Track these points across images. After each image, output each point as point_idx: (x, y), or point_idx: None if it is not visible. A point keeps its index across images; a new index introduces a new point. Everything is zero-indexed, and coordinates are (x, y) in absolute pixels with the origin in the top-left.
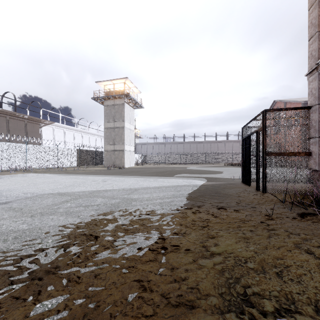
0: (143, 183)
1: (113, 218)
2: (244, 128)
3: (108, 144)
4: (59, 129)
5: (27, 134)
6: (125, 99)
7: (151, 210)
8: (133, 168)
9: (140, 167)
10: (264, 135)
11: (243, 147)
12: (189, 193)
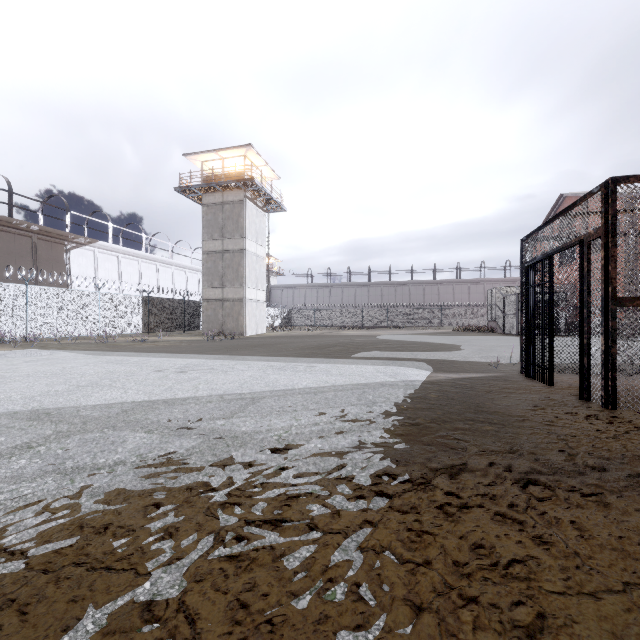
0: (278, 376)
1: (130, 550)
2: (527, 241)
3: (210, 286)
4: (107, 256)
5: (37, 264)
6: (247, 192)
7: (287, 494)
8: (263, 338)
9: (277, 335)
10: (611, 248)
11: (526, 286)
12: (401, 410)
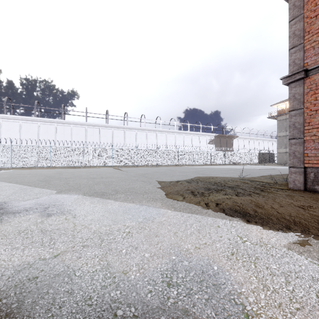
0: None
1: None
2: None
3: (280, 148)
4: (240, 140)
5: (227, 145)
6: None
7: None
8: None
9: None
10: None
11: None
12: None
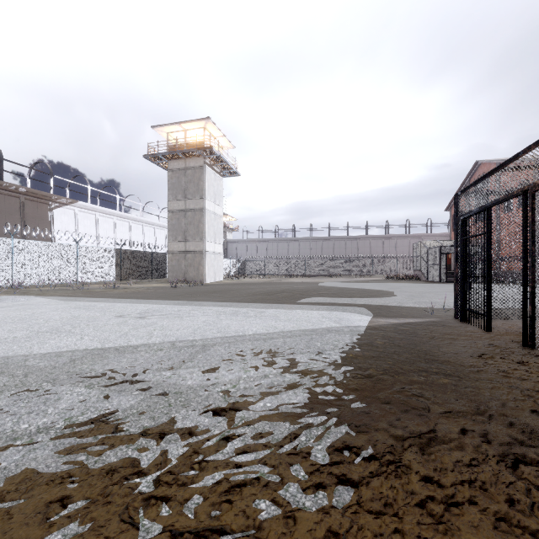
0: (230, 322)
1: None
2: (462, 196)
3: (174, 240)
4: (86, 214)
5: (24, 221)
6: (206, 158)
7: (229, 480)
8: (220, 285)
9: (233, 282)
10: None
11: (461, 238)
12: (350, 359)
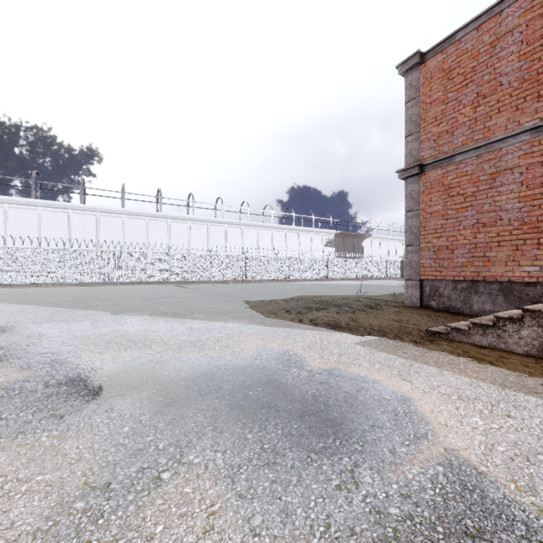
0: None
1: None
2: None
3: None
4: (375, 241)
5: (354, 249)
6: None
7: None
8: None
9: None
10: None
11: None
12: None
